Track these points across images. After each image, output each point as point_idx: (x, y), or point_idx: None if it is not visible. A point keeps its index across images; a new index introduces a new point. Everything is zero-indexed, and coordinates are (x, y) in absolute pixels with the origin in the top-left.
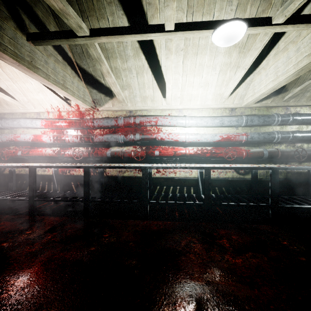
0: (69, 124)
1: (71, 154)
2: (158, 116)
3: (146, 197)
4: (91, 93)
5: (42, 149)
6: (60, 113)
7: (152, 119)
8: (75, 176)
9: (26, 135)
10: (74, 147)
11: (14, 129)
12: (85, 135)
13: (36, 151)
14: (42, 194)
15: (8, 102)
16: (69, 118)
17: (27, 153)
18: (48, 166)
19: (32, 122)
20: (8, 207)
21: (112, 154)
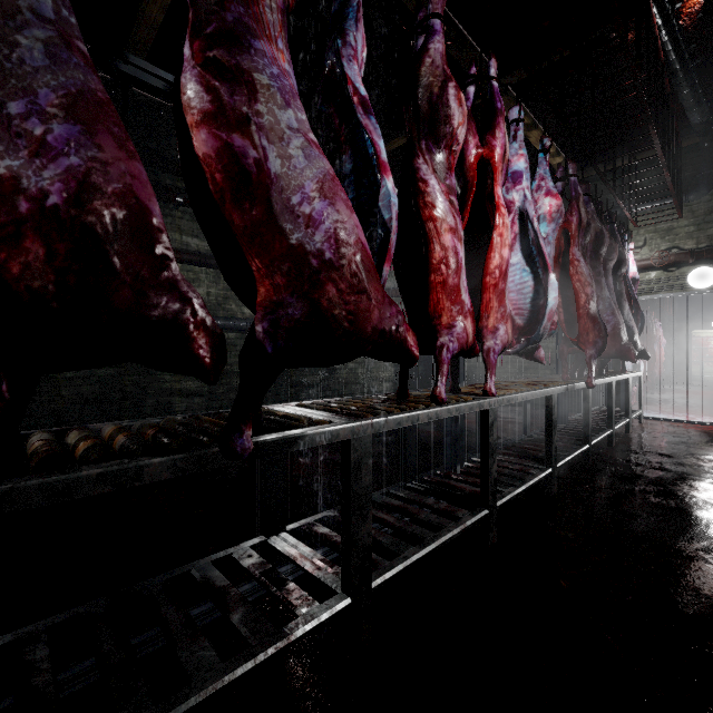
0: None
1: None
2: (708, 337)
3: (702, 374)
4: None
5: None
6: None
7: (704, 338)
8: None
9: None
10: None
11: None
12: None
13: None
14: None
15: None
16: None
17: None
18: None
19: None
20: None
21: None
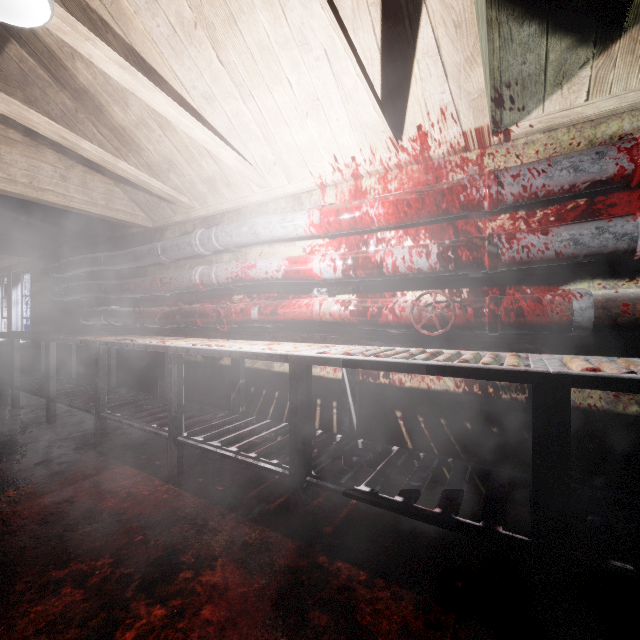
0: (395, 206)
1: (405, 315)
2: None
3: None
4: (504, 49)
5: (309, 299)
6: (359, 184)
7: None
8: (408, 389)
9: (271, 260)
10: (403, 290)
11: (242, 250)
12: (458, 241)
13: (294, 306)
14: (316, 446)
15: (230, 178)
16: (386, 193)
17: (272, 312)
18: (357, 361)
19: (285, 219)
20: (230, 466)
21: (601, 311)
